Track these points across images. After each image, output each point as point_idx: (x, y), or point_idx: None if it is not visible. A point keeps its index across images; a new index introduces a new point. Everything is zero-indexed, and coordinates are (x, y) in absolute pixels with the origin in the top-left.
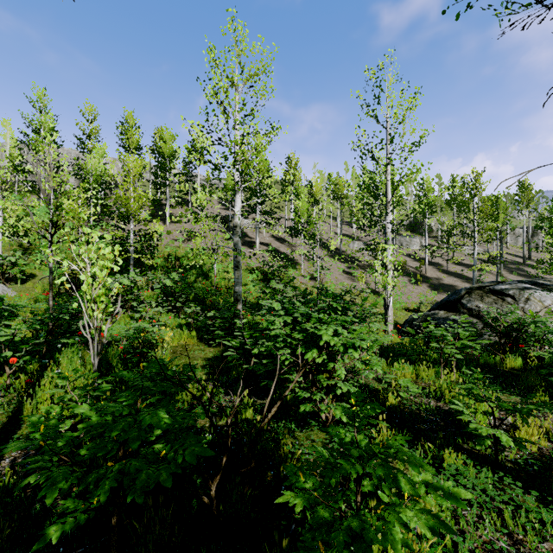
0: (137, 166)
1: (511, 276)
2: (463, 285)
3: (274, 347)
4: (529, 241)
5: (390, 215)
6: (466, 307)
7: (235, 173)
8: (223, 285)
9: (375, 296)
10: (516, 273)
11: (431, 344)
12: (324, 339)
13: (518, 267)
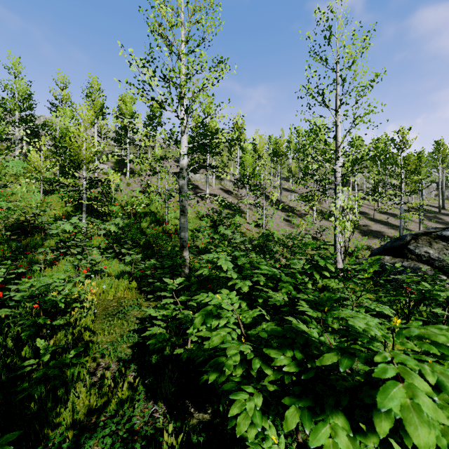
0: (90, 116)
1: (431, 223)
2: (389, 231)
3: None
4: (443, 193)
5: (340, 160)
6: (414, 252)
7: (181, 112)
8: (174, 231)
9: (313, 241)
10: (434, 221)
11: (434, 310)
12: (422, 445)
13: (435, 215)
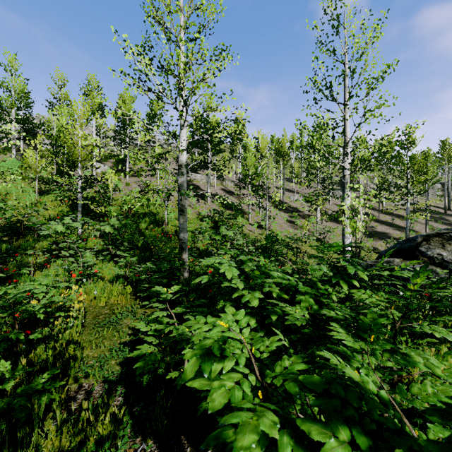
0: (86, 112)
1: (437, 224)
2: (395, 233)
3: (224, 308)
4: (448, 194)
5: (349, 157)
6: (425, 255)
7: (180, 105)
8: (174, 232)
9: (317, 243)
10: (441, 222)
11: None
12: None
13: (440, 216)
